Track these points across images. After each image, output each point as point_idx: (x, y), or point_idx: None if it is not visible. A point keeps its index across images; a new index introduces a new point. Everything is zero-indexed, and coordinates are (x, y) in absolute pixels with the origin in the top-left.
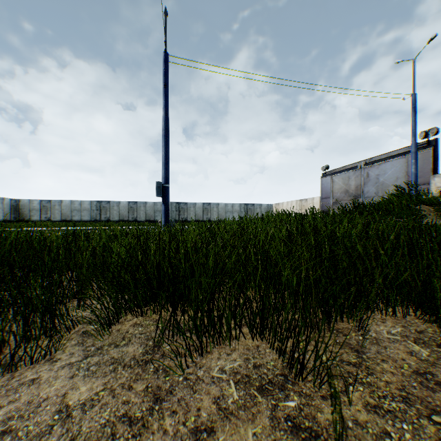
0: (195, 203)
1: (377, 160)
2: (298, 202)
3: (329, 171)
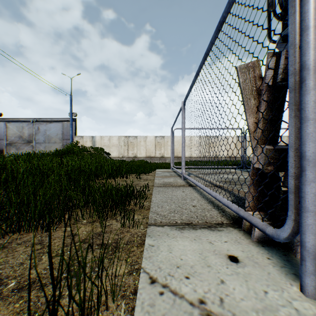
0: None
1: (46, 121)
2: None
3: (3, 118)
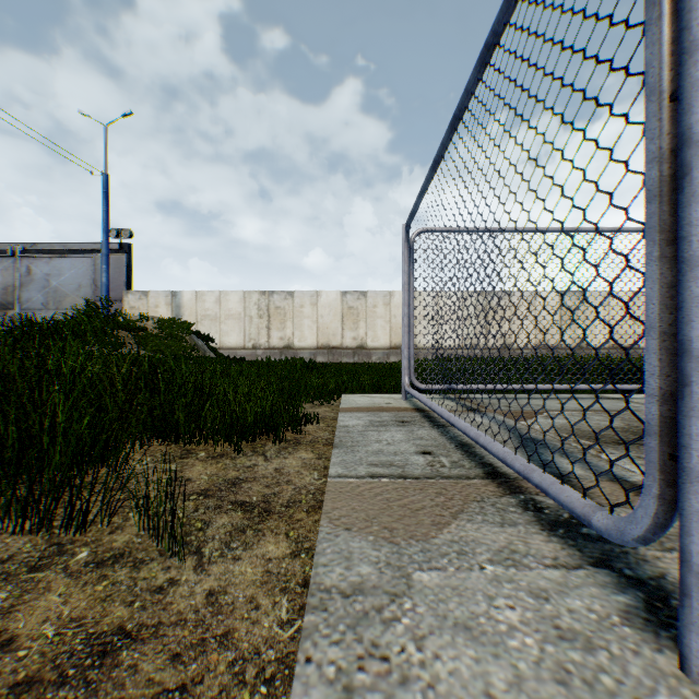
0: None
1: (50, 251)
2: None
3: None
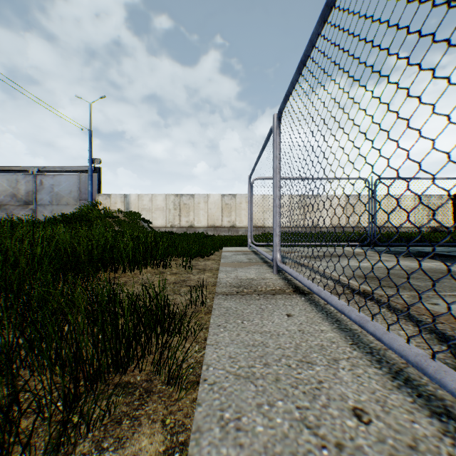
0: None
1: (54, 171)
2: None
3: None
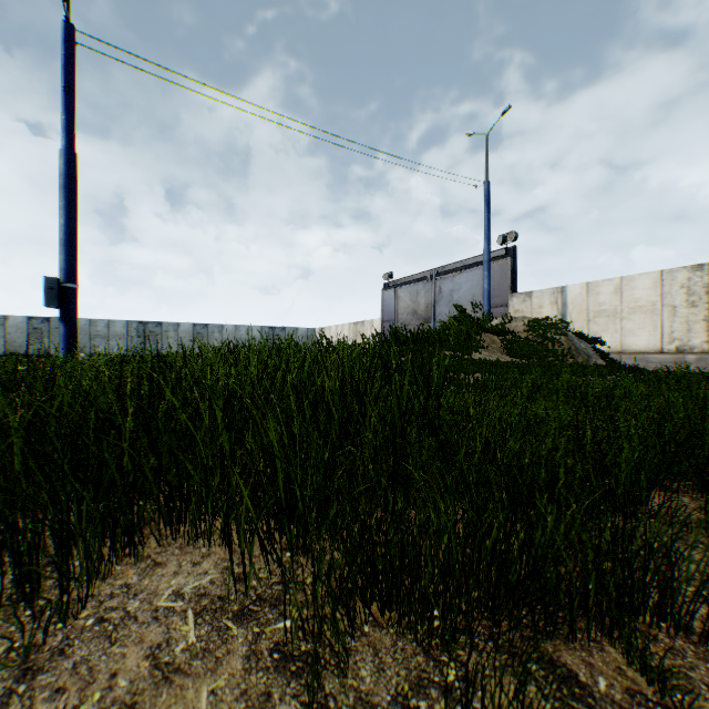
0: (178, 324)
1: (452, 270)
2: (352, 326)
3: (393, 282)
